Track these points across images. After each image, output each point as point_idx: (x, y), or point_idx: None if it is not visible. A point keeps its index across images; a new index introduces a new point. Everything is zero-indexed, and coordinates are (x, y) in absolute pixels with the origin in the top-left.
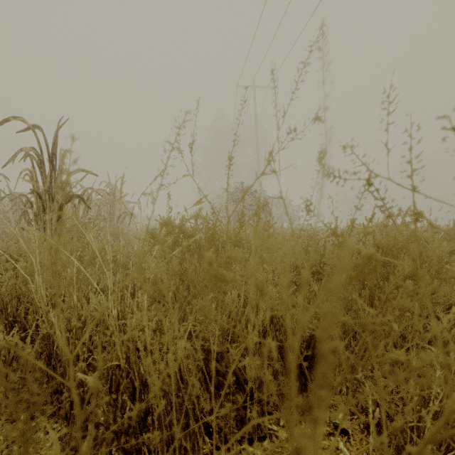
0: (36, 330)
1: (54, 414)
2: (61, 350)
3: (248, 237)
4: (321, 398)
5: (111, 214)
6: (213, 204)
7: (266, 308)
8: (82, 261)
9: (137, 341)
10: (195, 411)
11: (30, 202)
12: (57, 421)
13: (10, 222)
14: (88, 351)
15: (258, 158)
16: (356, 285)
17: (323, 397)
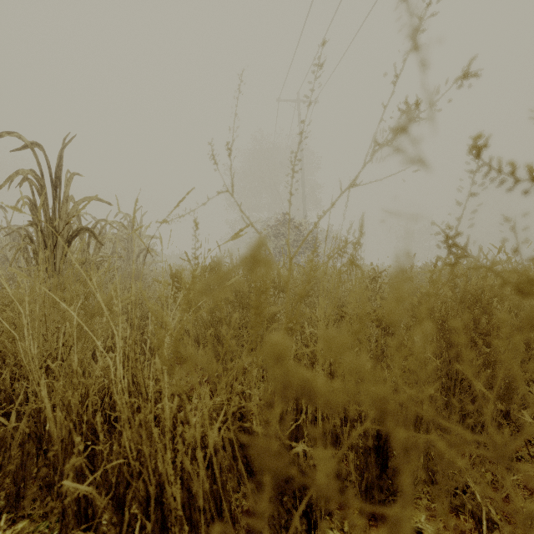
0: (28, 400)
1: (46, 514)
2: (53, 434)
3: (295, 280)
4: (398, 494)
5: (129, 251)
6: (265, 235)
7: (324, 373)
8: (86, 312)
9: (152, 428)
10: (232, 511)
11: (30, 236)
12: (49, 526)
13: (8, 261)
14: (92, 430)
15: (303, 185)
16: (439, 343)
17: (400, 492)
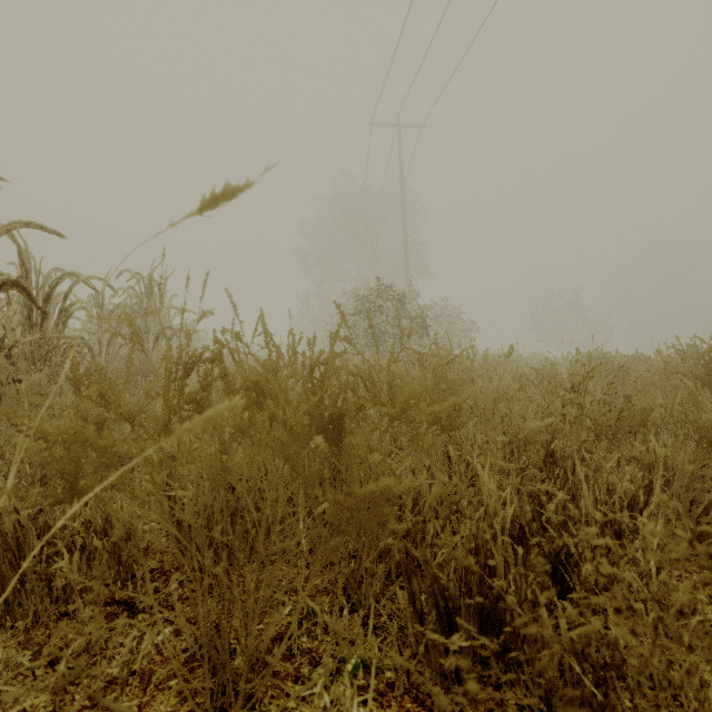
0: None
1: None
2: None
3: (429, 387)
4: None
5: (141, 331)
6: None
7: None
8: None
9: None
10: None
11: None
12: None
13: None
14: None
15: (406, 242)
16: None
17: None
